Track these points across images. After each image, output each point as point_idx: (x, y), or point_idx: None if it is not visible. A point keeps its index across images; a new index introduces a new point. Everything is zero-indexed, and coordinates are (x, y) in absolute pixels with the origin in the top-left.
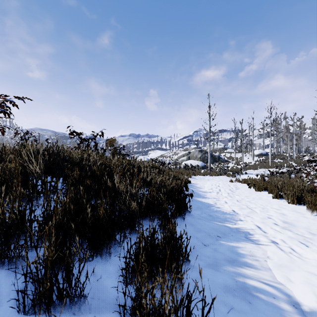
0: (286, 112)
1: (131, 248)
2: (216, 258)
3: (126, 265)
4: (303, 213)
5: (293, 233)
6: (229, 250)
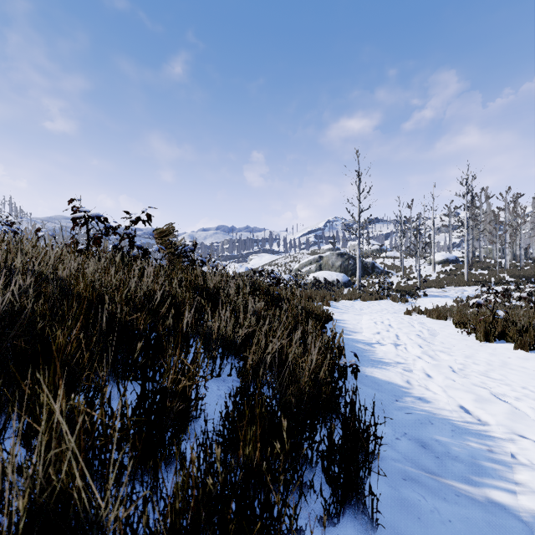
0: (487, 188)
1: None
2: None
3: None
4: None
5: None
6: None
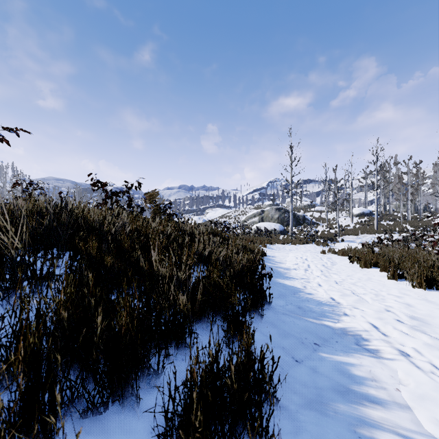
0: (397, 155)
1: (175, 390)
2: (318, 386)
3: (166, 426)
4: (438, 303)
5: (431, 337)
6: (337, 371)
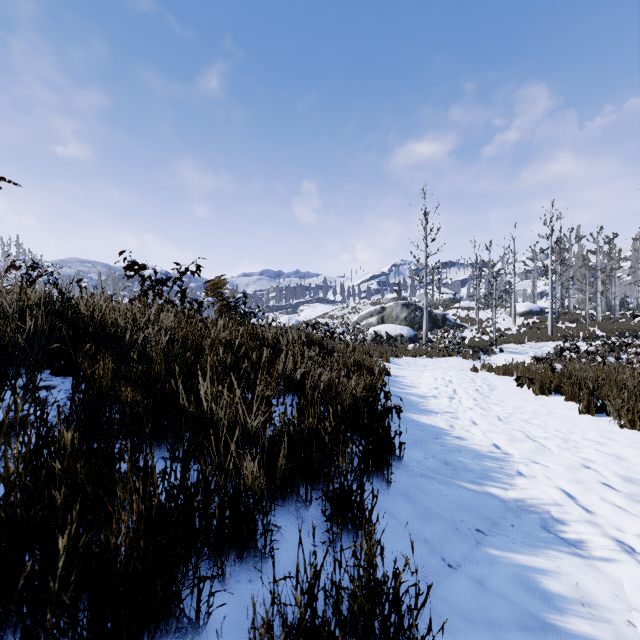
0: (579, 226)
1: None
2: (491, 621)
3: None
4: None
5: None
6: (520, 584)
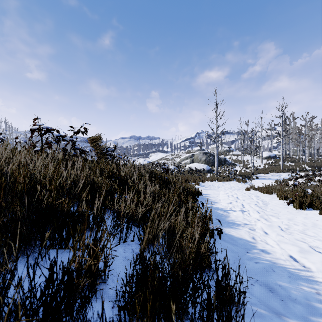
0: (294, 112)
1: None
2: None
3: None
4: None
5: None
6: None
